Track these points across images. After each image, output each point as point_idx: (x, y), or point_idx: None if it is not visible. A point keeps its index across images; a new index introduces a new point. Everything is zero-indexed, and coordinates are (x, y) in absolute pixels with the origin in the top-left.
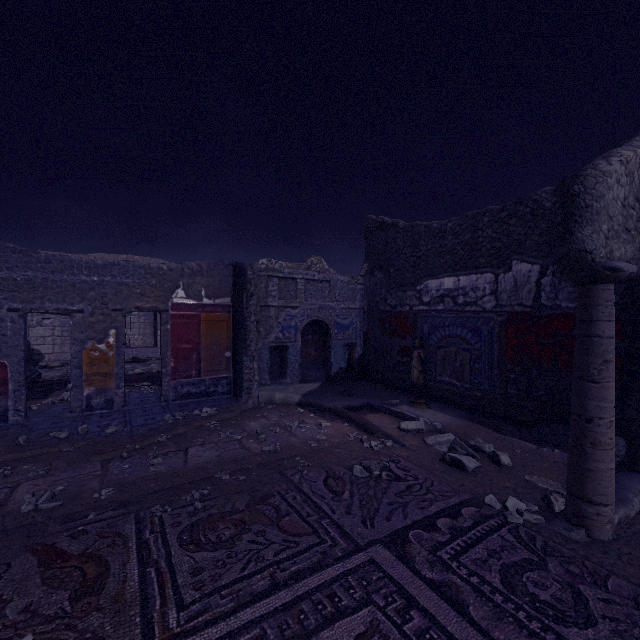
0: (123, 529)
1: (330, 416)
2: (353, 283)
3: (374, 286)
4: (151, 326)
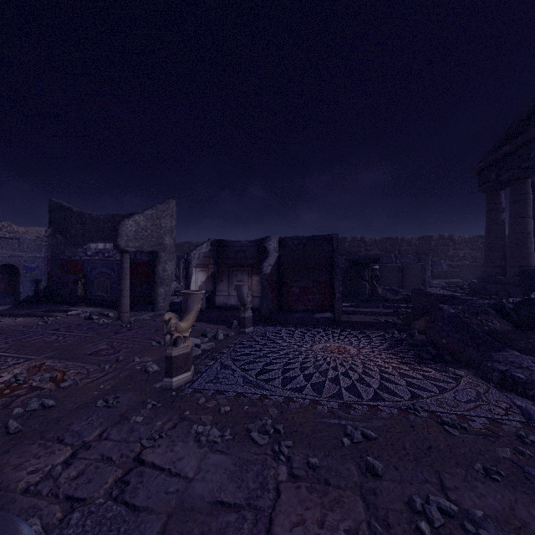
0: None
1: (22, 317)
2: (39, 241)
3: (56, 244)
4: None
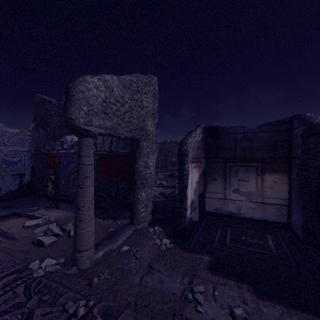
0: None
1: None
2: (22, 134)
3: (38, 137)
4: None
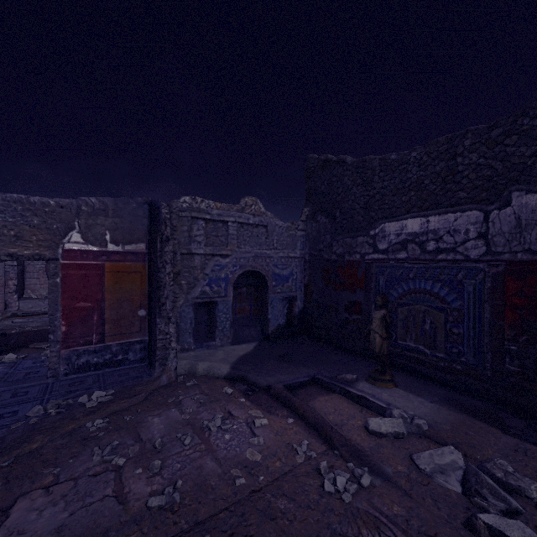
0: None
1: (267, 402)
2: (293, 229)
3: (316, 232)
4: None
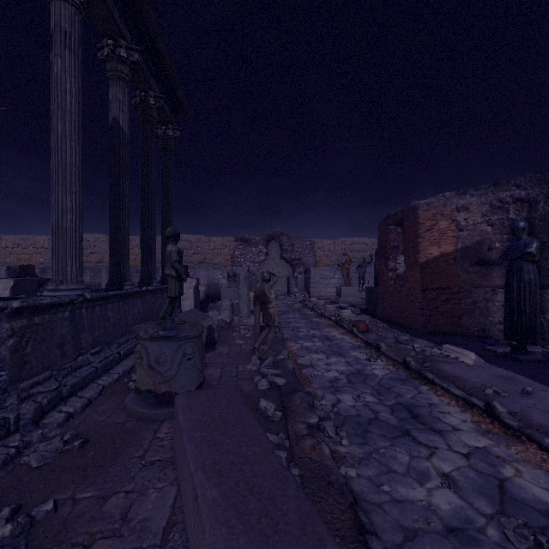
0: None
1: None
2: None
3: None
4: (372, 279)
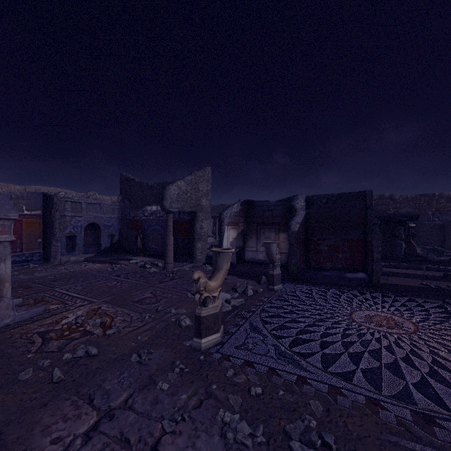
0: (27, 283)
1: (100, 263)
2: (113, 205)
3: (124, 207)
4: None
